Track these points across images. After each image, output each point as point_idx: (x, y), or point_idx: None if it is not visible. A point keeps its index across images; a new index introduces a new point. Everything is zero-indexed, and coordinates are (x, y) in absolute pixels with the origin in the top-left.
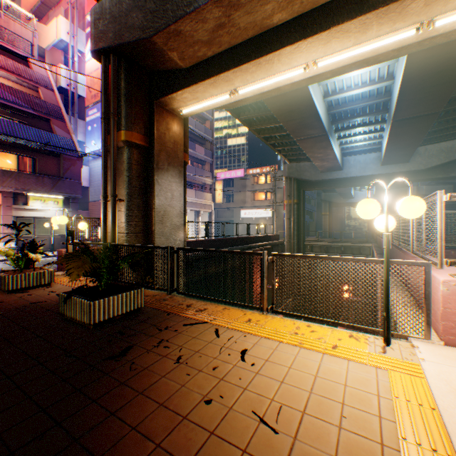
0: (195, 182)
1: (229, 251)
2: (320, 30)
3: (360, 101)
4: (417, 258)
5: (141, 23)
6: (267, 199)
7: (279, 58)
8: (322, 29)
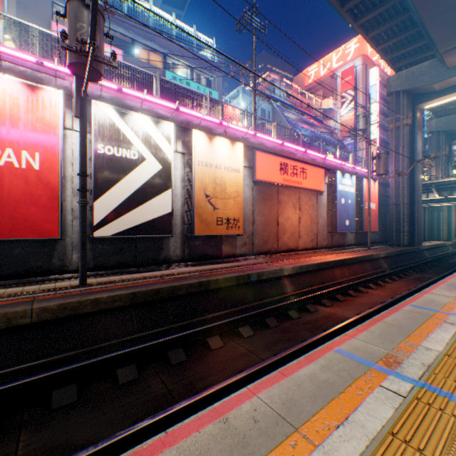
0: None
1: None
2: None
3: None
4: None
5: None
6: None
7: None
8: None
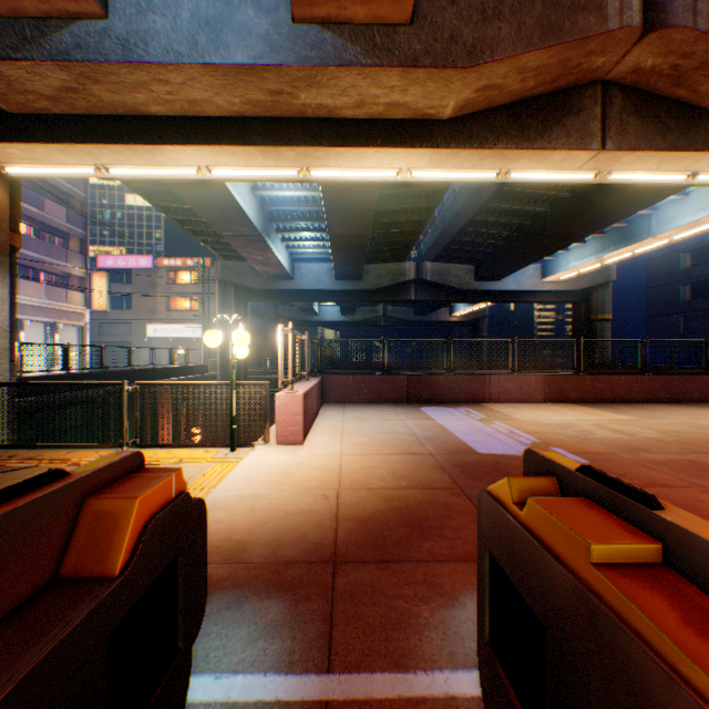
0: (46, 269)
1: (82, 383)
2: (206, 143)
3: (298, 204)
4: (300, 382)
5: None
6: (196, 309)
7: (163, 152)
8: (208, 143)
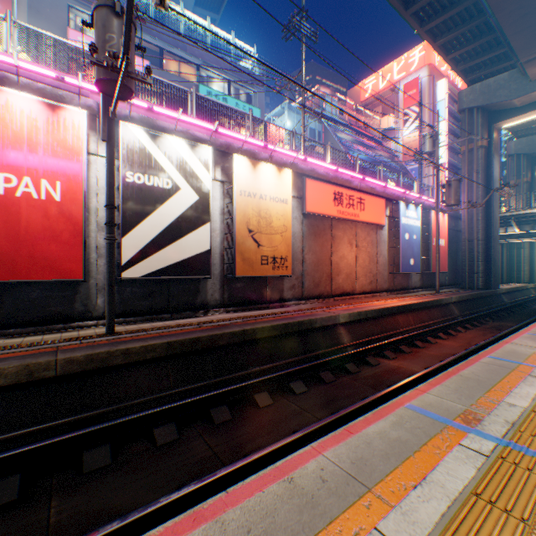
0: None
1: None
2: None
3: None
4: None
5: None
6: None
7: None
8: None
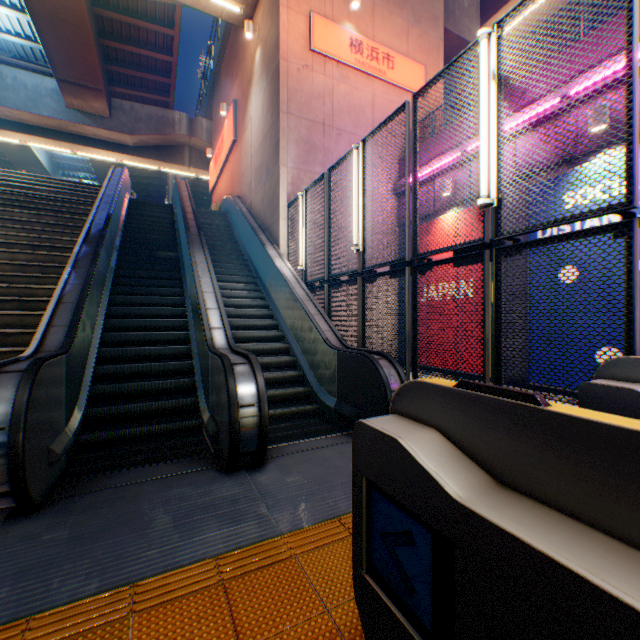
0: None
1: None
2: (28, 134)
3: (78, 162)
4: None
5: None
6: None
7: (6, 133)
8: (29, 135)
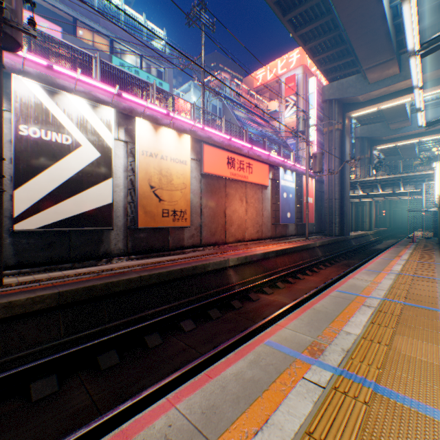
0: None
1: None
2: (422, 137)
3: None
4: None
5: (378, 134)
6: None
7: (412, 140)
8: (423, 137)
